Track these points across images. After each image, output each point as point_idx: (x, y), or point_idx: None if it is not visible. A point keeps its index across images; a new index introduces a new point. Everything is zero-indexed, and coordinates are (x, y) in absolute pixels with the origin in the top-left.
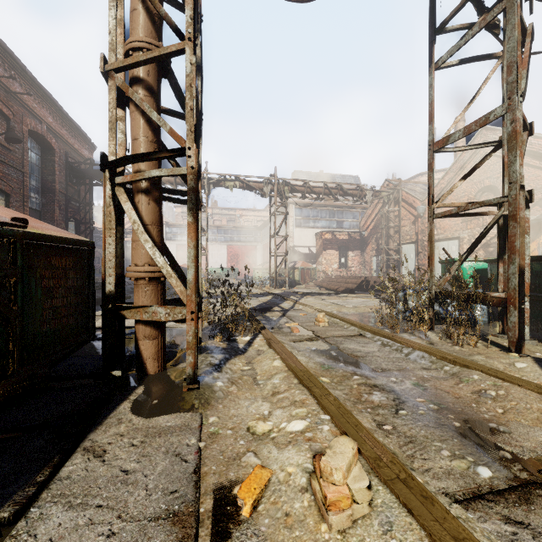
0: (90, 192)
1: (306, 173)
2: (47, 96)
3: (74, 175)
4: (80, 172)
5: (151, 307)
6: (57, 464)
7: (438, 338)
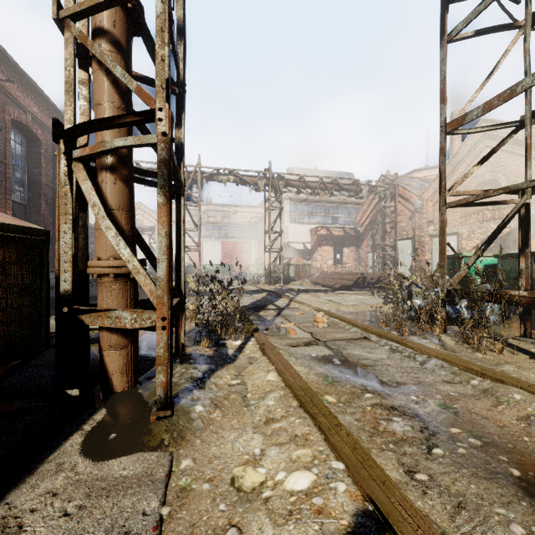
0: None
1: (301, 169)
2: (31, 85)
3: None
4: None
5: (114, 311)
6: None
7: (453, 342)
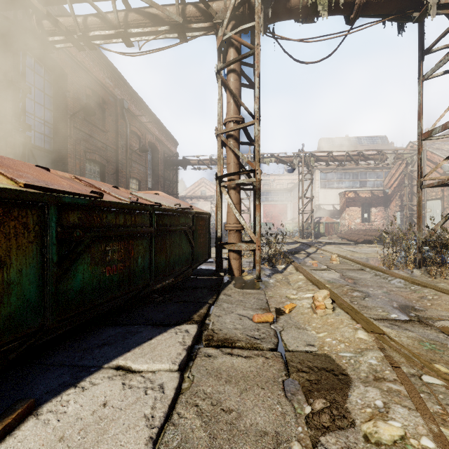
0: (176, 174)
1: (332, 139)
2: (156, 119)
3: (167, 164)
4: (171, 162)
5: (238, 244)
6: (217, 296)
7: (420, 273)
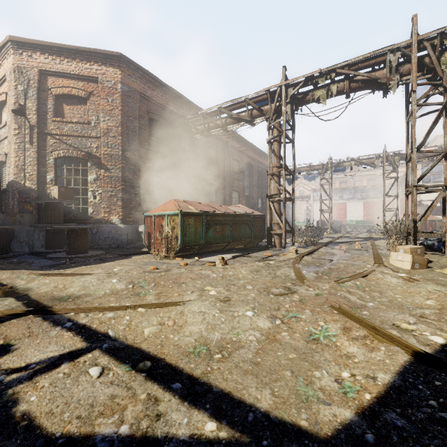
0: (267, 183)
1: None
2: (250, 145)
3: (260, 176)
4: (263, 174)
5: (276, 230)
6: (259, 251)
7: None
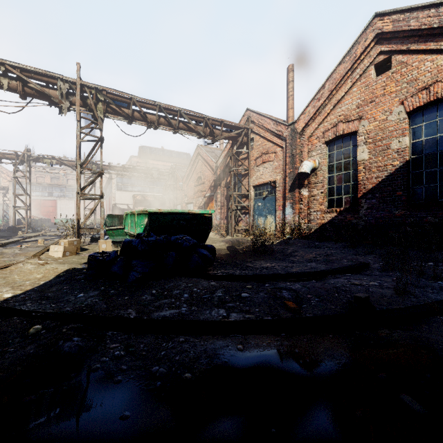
0: None
1: (150, 147)
2: None
3: None
4: None
5: None
6: None
7: None
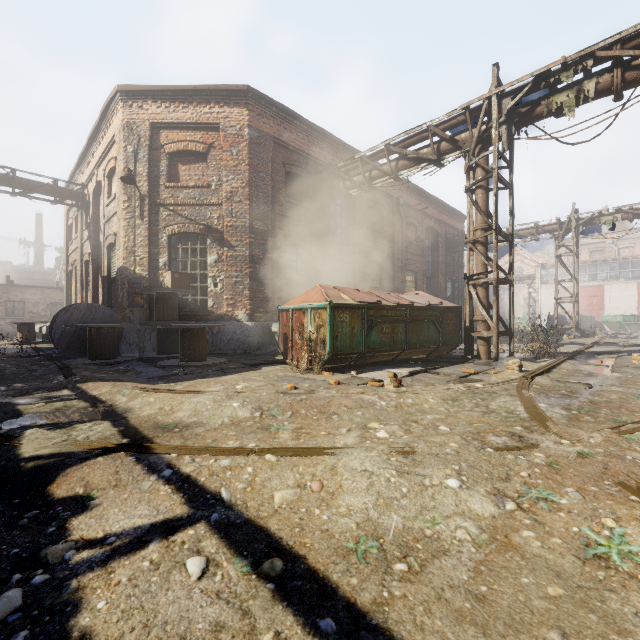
0: (461, 257)
1: None
2: (434, 200)
3: (450, 247)
4: (455, 243)
5: (481, 332)
6: (452, 365)
7: None
